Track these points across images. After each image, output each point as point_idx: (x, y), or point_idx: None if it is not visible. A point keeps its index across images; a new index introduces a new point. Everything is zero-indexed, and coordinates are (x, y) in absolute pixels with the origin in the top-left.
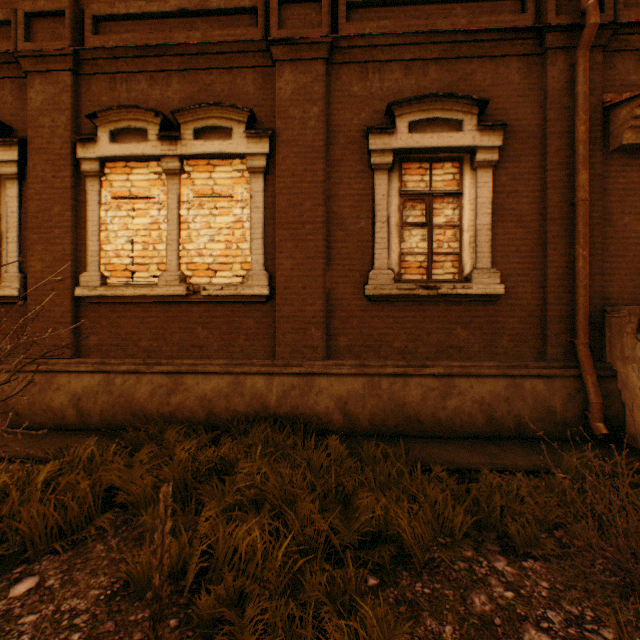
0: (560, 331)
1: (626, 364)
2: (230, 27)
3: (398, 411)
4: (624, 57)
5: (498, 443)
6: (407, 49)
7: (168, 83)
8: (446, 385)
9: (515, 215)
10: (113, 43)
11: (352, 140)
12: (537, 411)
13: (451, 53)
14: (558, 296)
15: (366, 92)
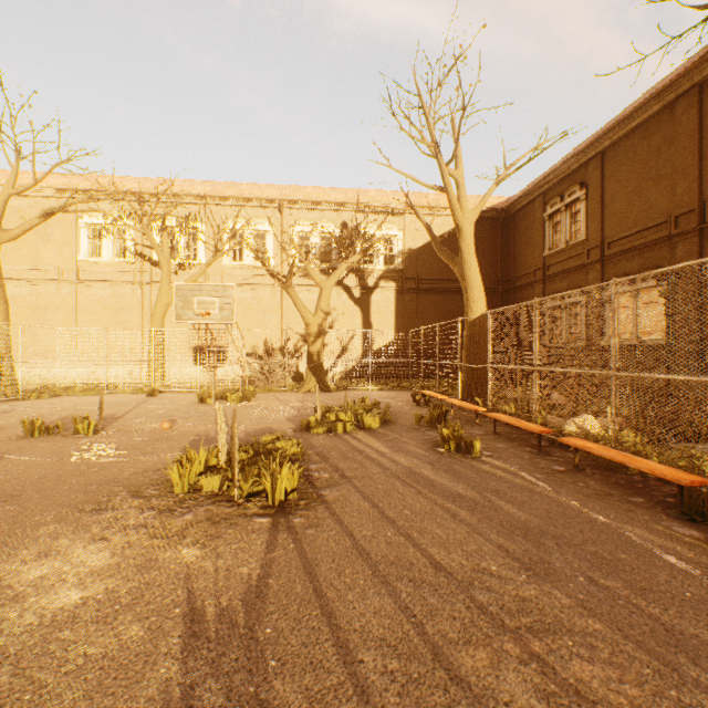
0: None
1: None
2: (656, 231)
3: None
4: None
5: None
6: None
7: (632, 260)
8: None
9: None
10: (613, 252)
11: None
12: None
13: None
14: None
15: None
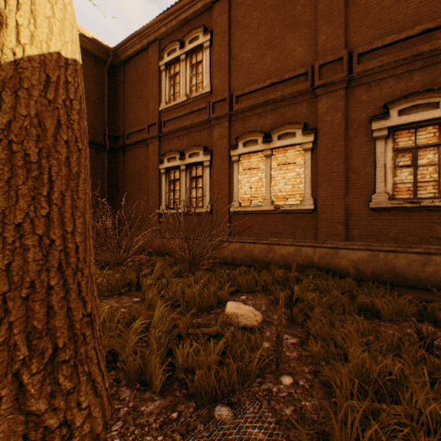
0: None
1: None
2: (294, 84)
3: (390, 271)
4: None
5: None
6: (397, 68)
7: (265, 117)
8: (425, 259)
9: None
10: (243, 106)
11: (361, 125)
12: None
13: (430, 62)
14: None
15: (370, 98)
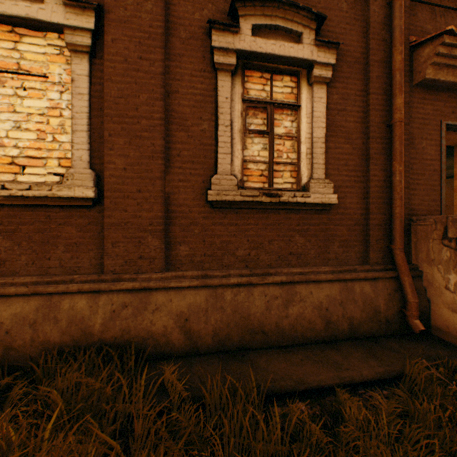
0: (380, 237)
1: (432, 266)
2: None
3: (243, 323)
4: (422, 8)
5: (336, 347)
6: None
7: None
8: (288, 292)
9: (344, 132)
10: None
11: (194, 35)
12: (366, 312)
13: None
14: (378, 206)
15: None
